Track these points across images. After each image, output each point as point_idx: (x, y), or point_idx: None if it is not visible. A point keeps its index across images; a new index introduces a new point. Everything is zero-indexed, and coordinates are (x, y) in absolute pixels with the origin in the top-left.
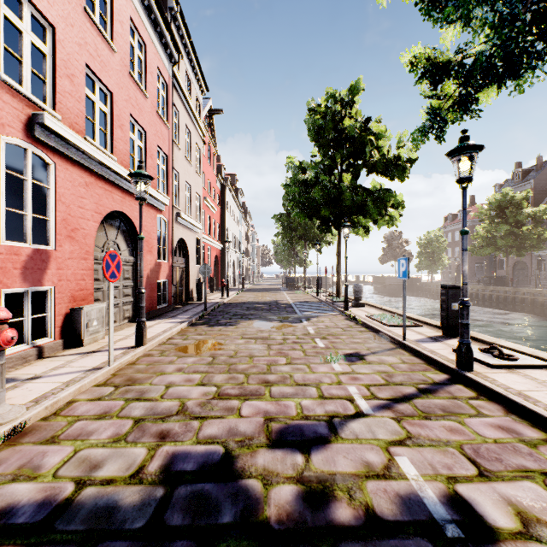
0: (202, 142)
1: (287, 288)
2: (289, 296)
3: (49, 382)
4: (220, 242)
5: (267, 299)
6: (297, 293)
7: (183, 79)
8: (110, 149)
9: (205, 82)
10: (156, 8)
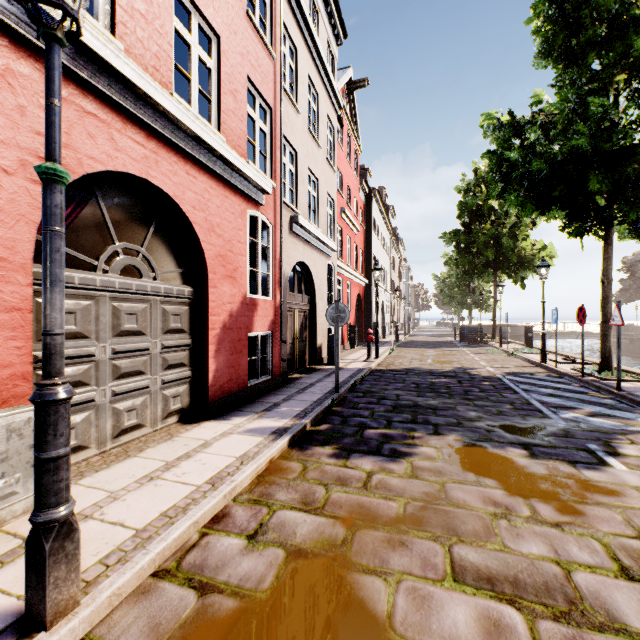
0: (336, 118)
1: (464, 342)
2: (480, 358)
3: None
4: (364, 276)
5: (444, 364)
6: (490, 353)
7: (304, 0)
8: (110, 26)
9: (341, 19)
10: None
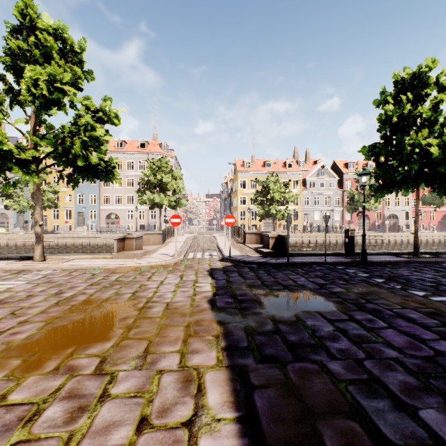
0: None
1: None
2: None
3: None
4: None
5: None
6: None
7: None
8: None
9: None
10: None
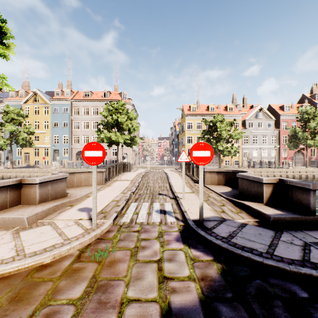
0: None
1: None
2: None
3: (284, 166)
4: None
5: None
6: None
7: None
8: None
9: None
10: (314, 105)
